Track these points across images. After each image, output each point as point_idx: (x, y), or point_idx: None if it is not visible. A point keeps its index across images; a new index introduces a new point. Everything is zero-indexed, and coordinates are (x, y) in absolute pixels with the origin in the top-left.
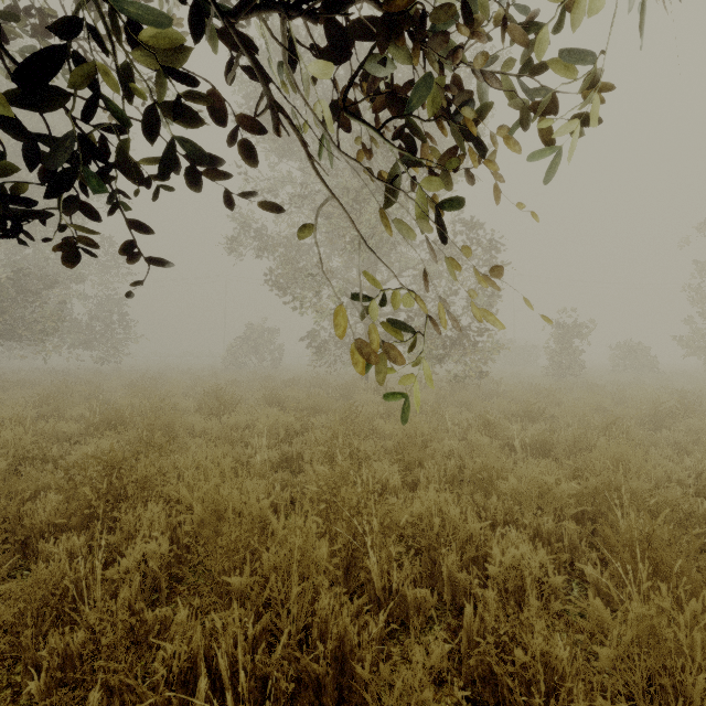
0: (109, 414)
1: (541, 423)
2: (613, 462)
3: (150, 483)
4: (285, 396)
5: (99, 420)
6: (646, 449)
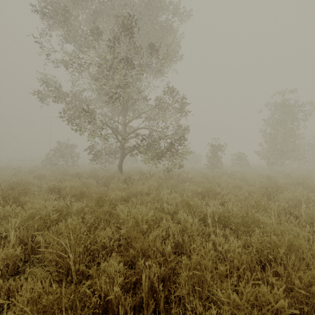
0: None
1: (216, 200)
2: (287, 245)
3: None
4: (64, 186)
5: None
6: (280, 218)
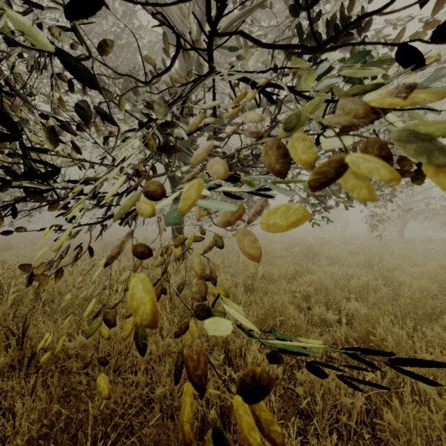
0: (293, 242)
1: None
2: None
3: (320, 253)
4: (351, 242)
5: (290, 244)
6: None
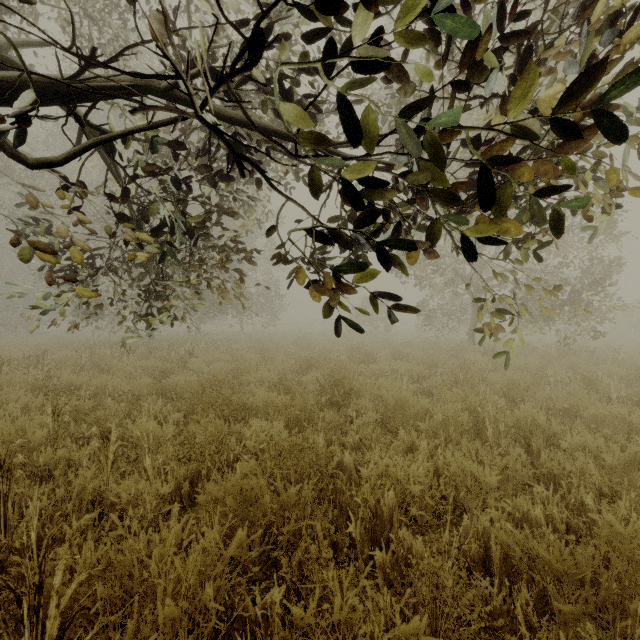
0: (307, 358)
1: None
2: None
3: (359, 390)
4: (407, 354)
5: (302, 362)
6: None
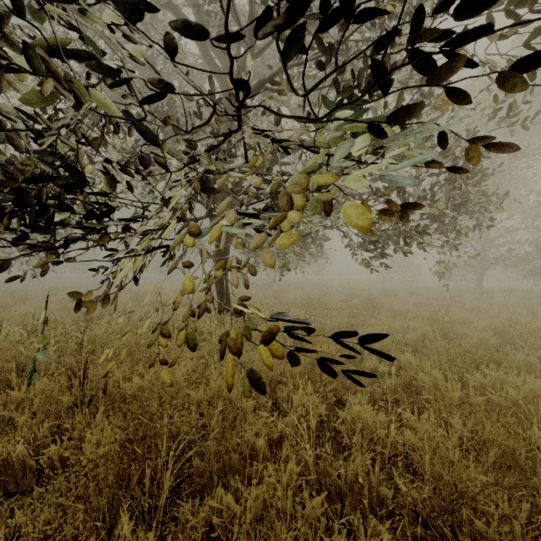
0: (352, 293)
1: None
2: None
3: (381, 305)
4: (420, 293)
5: (349, 295)
6: None
